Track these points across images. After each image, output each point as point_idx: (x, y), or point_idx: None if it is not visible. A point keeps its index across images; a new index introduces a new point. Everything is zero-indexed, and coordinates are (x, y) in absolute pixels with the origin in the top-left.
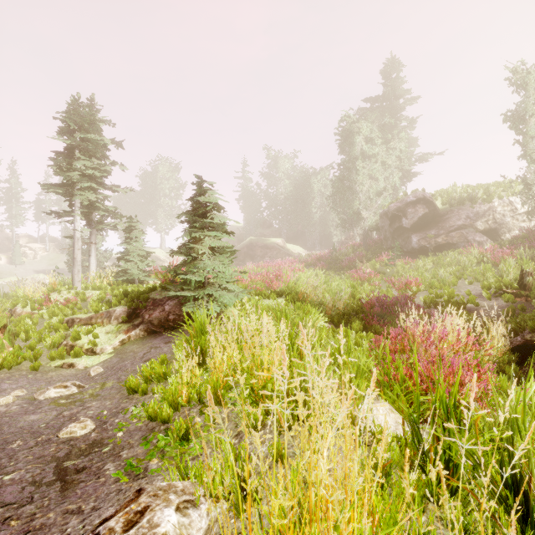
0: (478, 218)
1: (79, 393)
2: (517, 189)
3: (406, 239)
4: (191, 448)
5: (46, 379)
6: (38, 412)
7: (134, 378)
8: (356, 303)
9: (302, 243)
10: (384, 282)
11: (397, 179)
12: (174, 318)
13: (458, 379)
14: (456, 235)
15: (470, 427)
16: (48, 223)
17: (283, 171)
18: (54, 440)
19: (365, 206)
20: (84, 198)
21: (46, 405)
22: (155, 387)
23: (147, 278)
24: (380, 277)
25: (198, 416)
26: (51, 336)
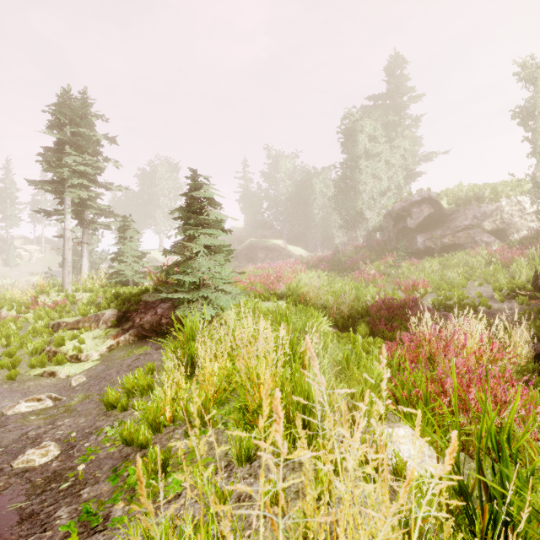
0: (485, 218)
1: (54, 407)
2: (525, 188)
3: (411, 240)
4: (169, 485)
5: (22, 390)
6: (1, 432)
7: (113, 391)
8: (361, 305)
9: (303, 245)
10: (389, 284)
11: (401, 178)
12: (167, 321)
13: (515, 407)
14: (463, 235)
15: (532, 472)
16: (43, 224)
17: (285, 172)
18: (6, 472)
19: (369, 207)
20: (74, 195)
21: (13, 422)
22: (136, 402)
23: (142, 280)
24: (385, 278)
25: (182, 439)
26: (33, 341)
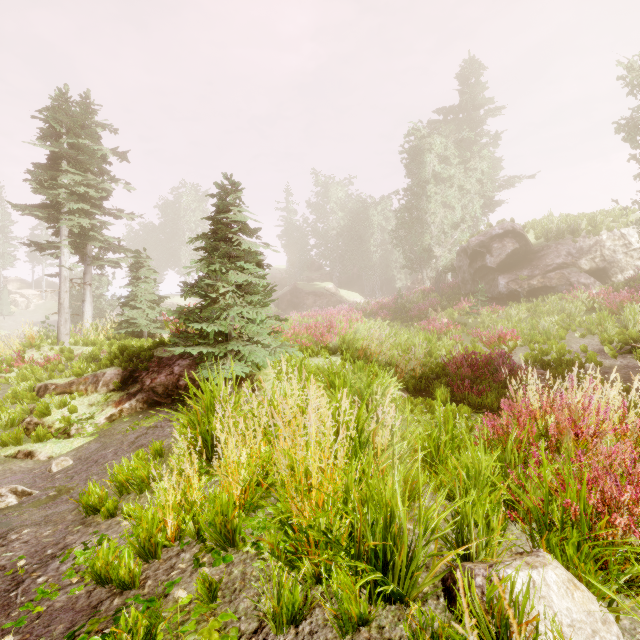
0: (582, 255)
1: (17, 506)
2: (630, 218)
3: (491, 282)
4: None
5: None
6: None
7: (97, 486)
8: (435, 362)
9: (358, 289)
10: (467, 336)
11: (478, 208)
12: (186, 383)
13: None
14: (556, 276)
15: None
16: (44, 264)
17: (335, 201)
18: None
19: (438, 242)
20: (72, 224)
21: None
22: (128, 504)
23: (159, 331)
24: (461, 329)
25: (190, 572)
26: (9, 410)
